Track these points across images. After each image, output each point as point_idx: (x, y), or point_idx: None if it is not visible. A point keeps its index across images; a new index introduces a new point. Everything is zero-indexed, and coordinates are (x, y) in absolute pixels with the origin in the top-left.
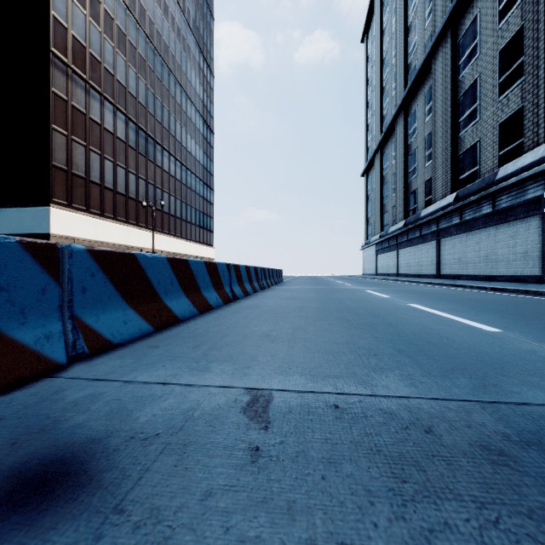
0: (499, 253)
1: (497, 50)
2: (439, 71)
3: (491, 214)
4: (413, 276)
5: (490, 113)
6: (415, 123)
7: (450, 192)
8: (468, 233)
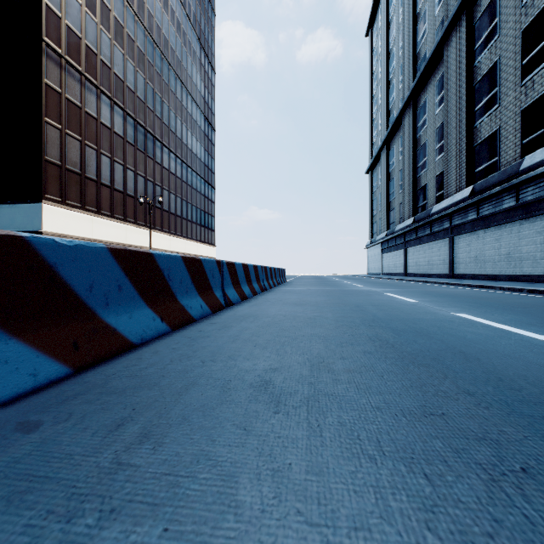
0: (524, 250)
1: (520, 29)
2: (453, 58)
3: (514, 208)
4: (423, 275)
5: (511, 99)
6: (425, 115)
7: (465, 185)
8: (487, 230)
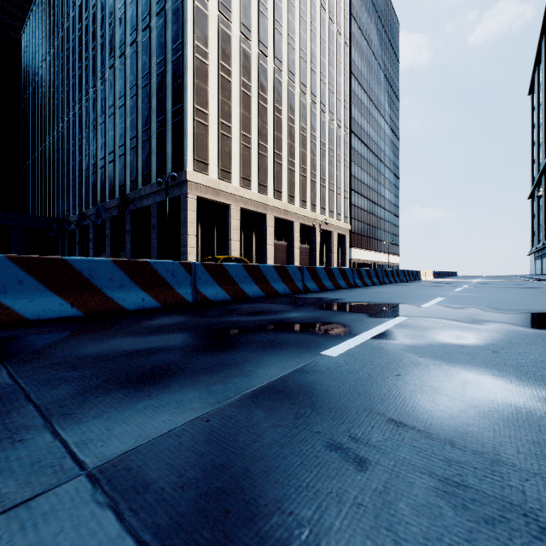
0: None
1: None
2: None
3: None
4: (545, 275)
5: None
6: None
7: None
8: None
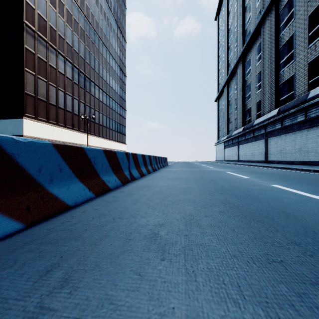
0: (309, 146)
1: (307, 15)
2: (266, 32)
3: (304, 121)
4: (248, 161)
5: (302, 56)
6: (250, 67)
7: (274, 108)
8: (287, 134)
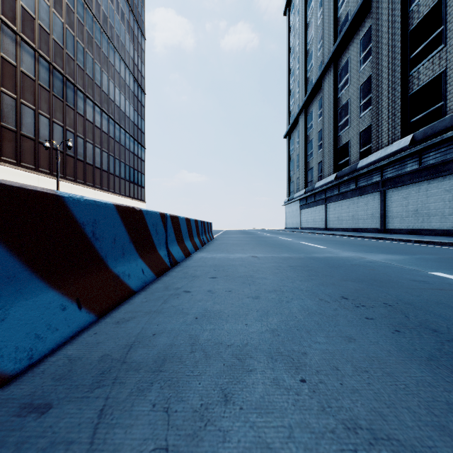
0: None
1: None
2: (383, 7)
3: None
4: (346, 230)
5: None
6: (347, 75)
7: (401, 136)
8: (432, 180)
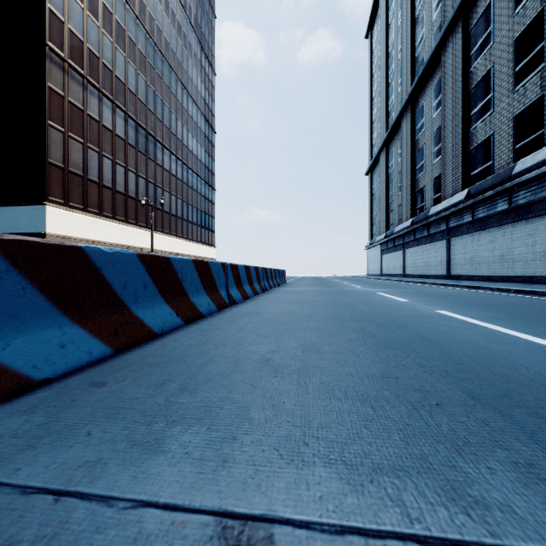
0: (516, 252)
1: (513, 37)
2: (449, 63)
3: (507, 211)
4: (420, 276)
5: (505, 105)
6: (423, 119)
7: (461, 188)
8: (481, 232)
